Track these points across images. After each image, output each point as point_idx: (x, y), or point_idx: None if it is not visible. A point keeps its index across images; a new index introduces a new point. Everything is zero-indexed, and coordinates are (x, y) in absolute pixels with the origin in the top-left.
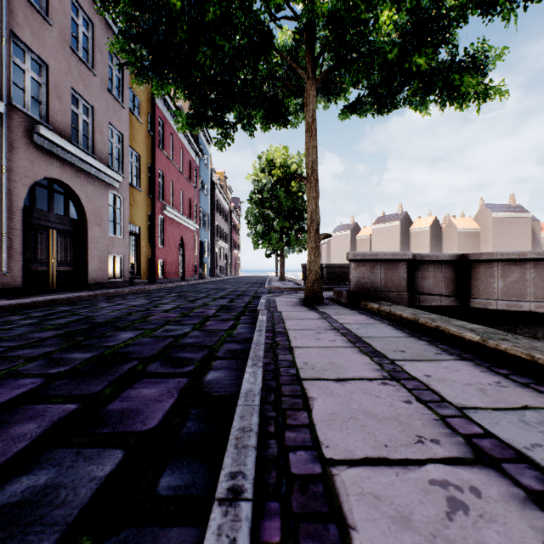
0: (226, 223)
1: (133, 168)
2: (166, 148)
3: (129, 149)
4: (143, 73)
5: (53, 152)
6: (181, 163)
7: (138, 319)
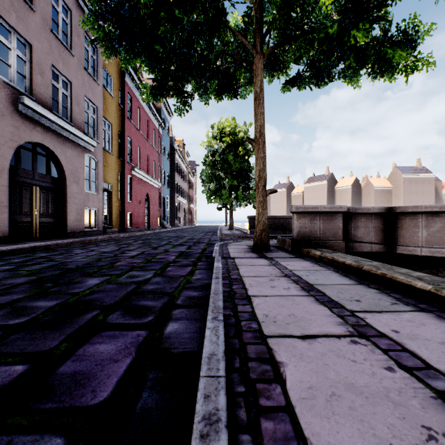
0: (184, 182)
1: (106, 135)
2: (134, 119)
3: (103, 119)
4: (111, 47)
5: (36, 120)
6: (147, 132)
7: (106, 265)
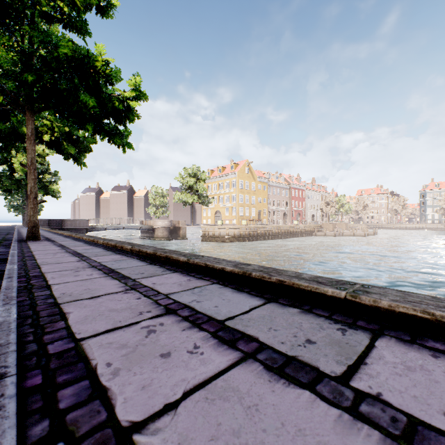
0: None
1: None
2: None
3: None
4: None
5: None
6: None
7: None
